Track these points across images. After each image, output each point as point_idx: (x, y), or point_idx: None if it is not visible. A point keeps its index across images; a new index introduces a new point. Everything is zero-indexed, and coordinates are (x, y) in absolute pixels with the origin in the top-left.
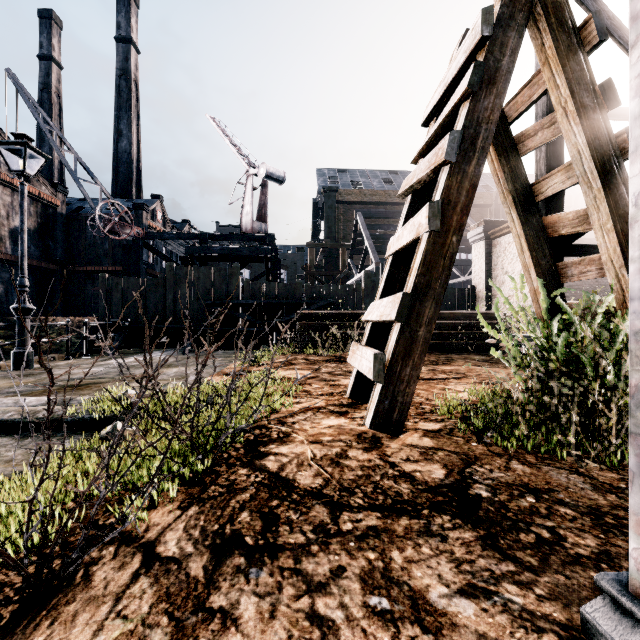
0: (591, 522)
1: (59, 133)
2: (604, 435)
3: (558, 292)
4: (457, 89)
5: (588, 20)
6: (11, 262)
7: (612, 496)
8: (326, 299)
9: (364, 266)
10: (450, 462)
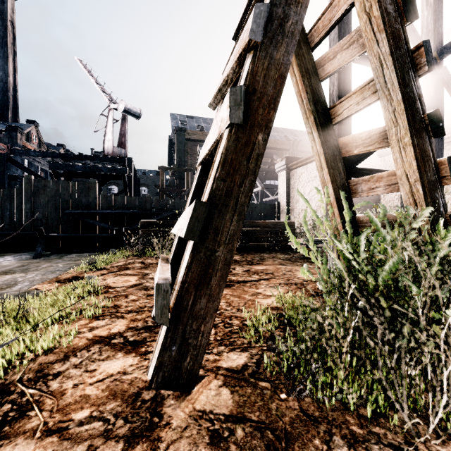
0: None
1: None
2: (438, 387)
3: (359, 205)
4: None
5: None
6: None
7: None
8: (172, 210)
9: None
10: None
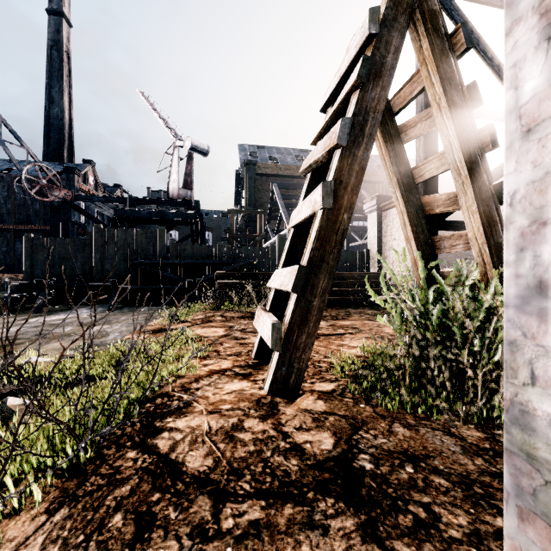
0: (462, 494)
1: None
2: (471, 396)
3: (433, 264)
4: (349, 80)
5: (458, 29)
6: None
7: (479, 459)
8: (244, 259)
9: (279, 230)
10: (339, 428)
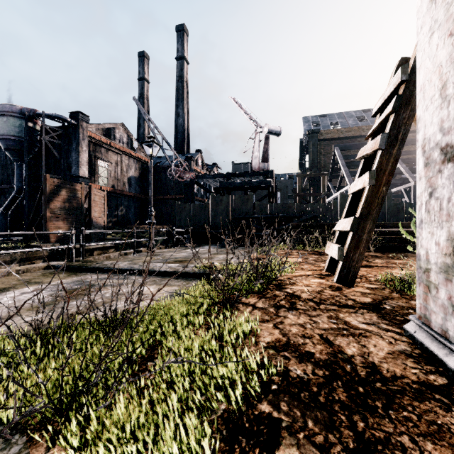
0: None
1: (155, 125)
2: None
3: None
4: (388, 106)
5: None
6: (128, 196)
7: None
8: (310, 213)
9: (341, 186)
10: (376, 298)
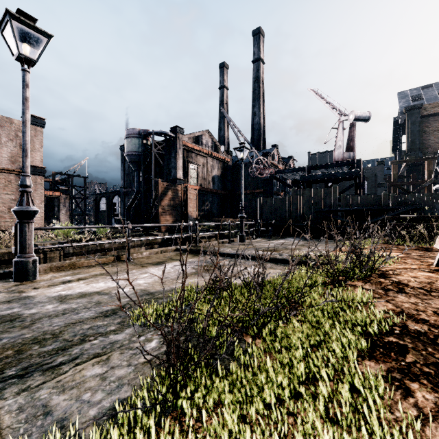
0: None
1: (238, 129)
2: None
3: None
4: None
5: None
6: (212, 192)
7: None
8: (411, 205)
9: None
10: None
